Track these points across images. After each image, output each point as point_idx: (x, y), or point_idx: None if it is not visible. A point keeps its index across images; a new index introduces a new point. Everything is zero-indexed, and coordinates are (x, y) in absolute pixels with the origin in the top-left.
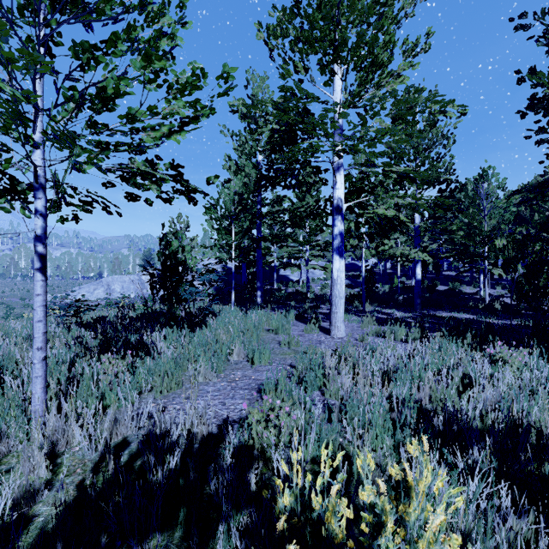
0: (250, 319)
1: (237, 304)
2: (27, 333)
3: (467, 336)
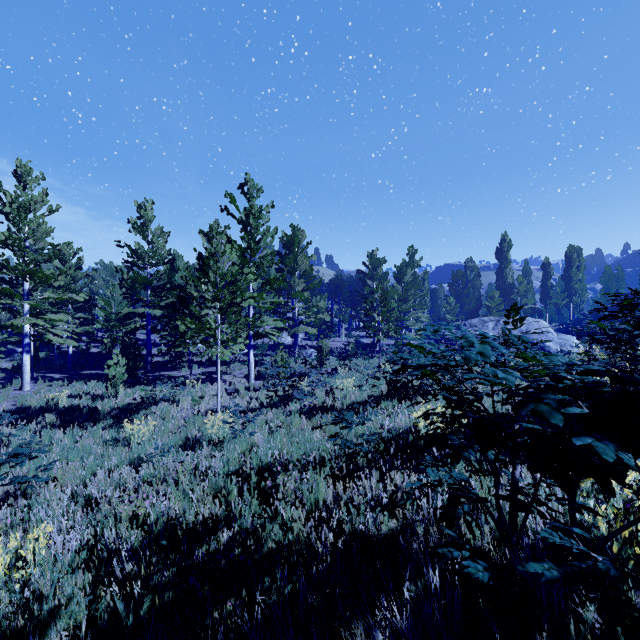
0: None
1: None
2: None
3: (86, 380)
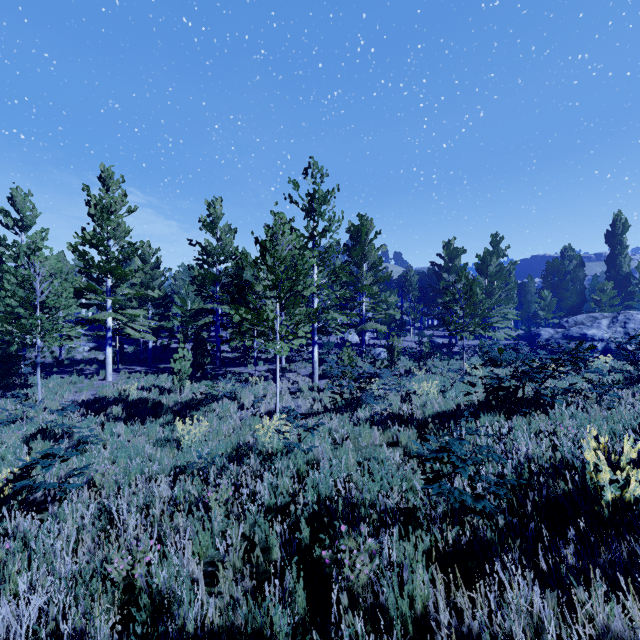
0: (55, 380)
1: None
2: None
3: (159, 373)
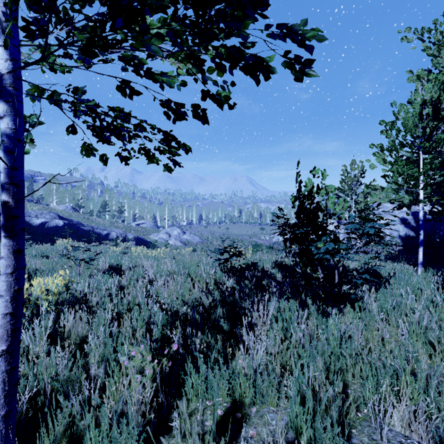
0: None
1: (430, 263)
2: (194, 270)
3: None
